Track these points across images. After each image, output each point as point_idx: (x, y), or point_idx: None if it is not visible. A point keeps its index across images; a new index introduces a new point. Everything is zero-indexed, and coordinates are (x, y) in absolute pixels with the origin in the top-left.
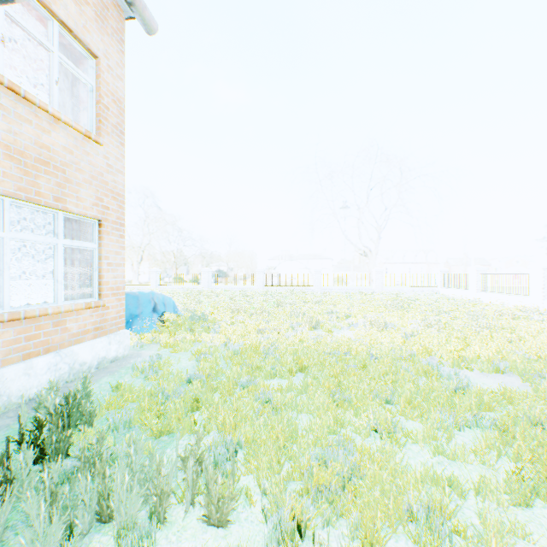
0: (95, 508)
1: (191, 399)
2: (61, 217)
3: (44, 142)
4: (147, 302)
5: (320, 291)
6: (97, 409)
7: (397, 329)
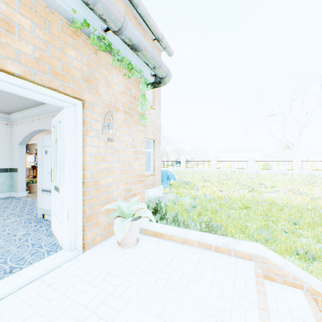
0: None
1: (197, 212)
2: None
3: None
4: (164, 174)
5: (253, 172)
6: (167, 210)
7: (306, 195)
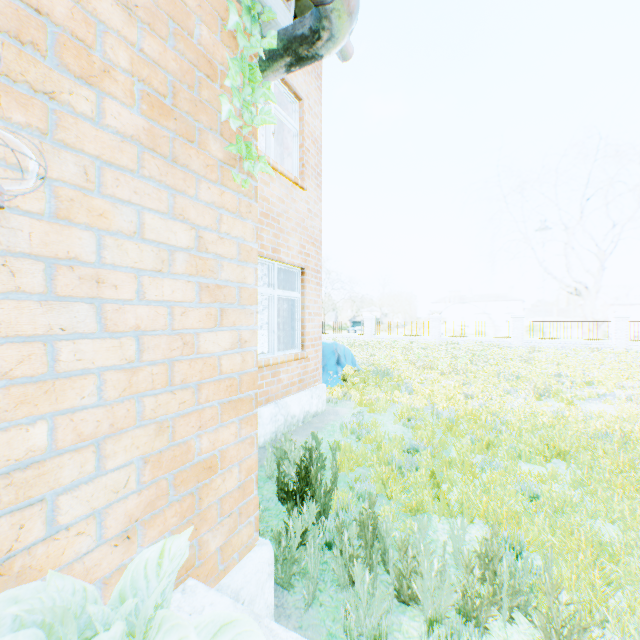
0: (394, 585)
1: (426, 473)
2: (276, 268)
3: (265, 195)
4: (330, 353)
5: (521, 344)
6: (337, 470)
7: None
